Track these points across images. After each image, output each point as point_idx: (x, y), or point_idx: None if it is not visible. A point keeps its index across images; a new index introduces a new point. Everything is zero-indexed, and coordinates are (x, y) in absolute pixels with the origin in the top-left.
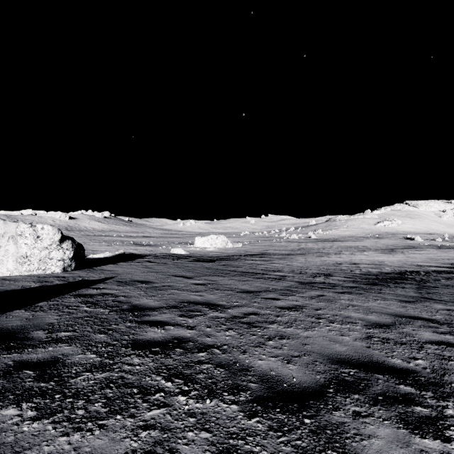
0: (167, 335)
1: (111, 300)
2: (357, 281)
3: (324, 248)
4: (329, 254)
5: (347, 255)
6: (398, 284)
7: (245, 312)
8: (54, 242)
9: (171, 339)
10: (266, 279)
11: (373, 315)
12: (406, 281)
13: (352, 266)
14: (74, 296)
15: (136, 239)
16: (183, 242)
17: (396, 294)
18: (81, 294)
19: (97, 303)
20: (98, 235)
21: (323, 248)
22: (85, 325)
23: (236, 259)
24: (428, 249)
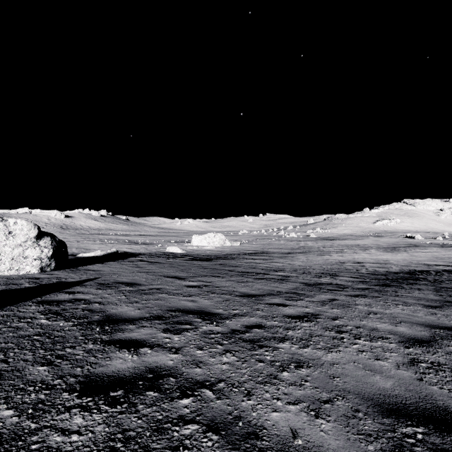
0: (139, 365)
1: (81, 308)
2: (367, 281)
3: (324, 247)
4: (330, 252)
5: (350, 254)
6: (412, 285)
7: (247, 324)
8: (30, 239)
9: (144, 372)
10: (268, 279)
11: (403, 326)
12: (419, 281)
13: (357, 265)
14: (37, 304)
15: (132, 237)
16: (180, 240)
17: (415, 296)
18: (46, 301)
19: (61, 313)
20: (93, 234)
21: (324, 247)
22: (26, 350)
23: (234, 258)
24: (431, 247)
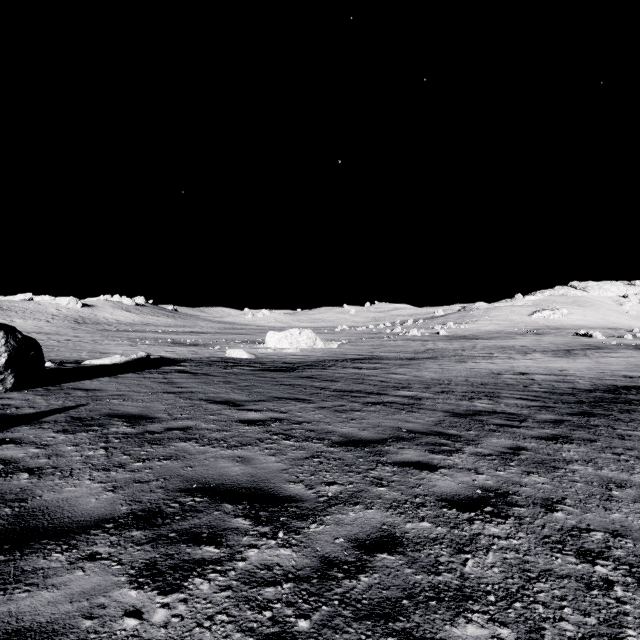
0: None
1: None
2: (552, 407)
3: (464, 349)
4: (474, 358)
5: (504, 360)
6: (629, 413)
7: (360, 534)
8: None
9: None
10: (386, 405)
11: None
12: (636, 406)
13: (522, 378)
14: None
15: (179, 336)
16: (249, 340)
17: None
18: None
19: None
20: (122, 331)
21: (463, 349)
22: None
23: (330, 367)
24: (621, 350)
